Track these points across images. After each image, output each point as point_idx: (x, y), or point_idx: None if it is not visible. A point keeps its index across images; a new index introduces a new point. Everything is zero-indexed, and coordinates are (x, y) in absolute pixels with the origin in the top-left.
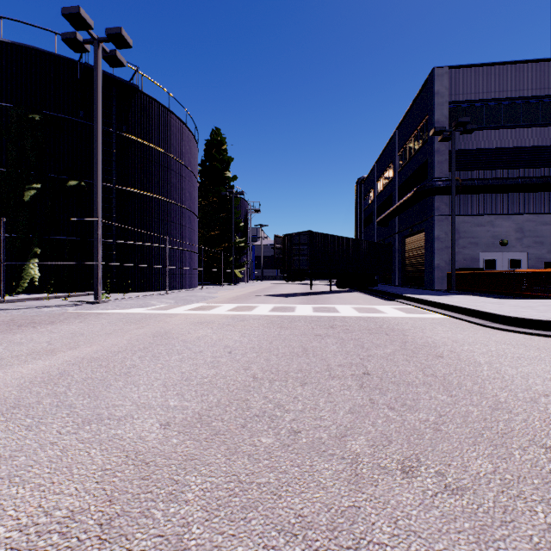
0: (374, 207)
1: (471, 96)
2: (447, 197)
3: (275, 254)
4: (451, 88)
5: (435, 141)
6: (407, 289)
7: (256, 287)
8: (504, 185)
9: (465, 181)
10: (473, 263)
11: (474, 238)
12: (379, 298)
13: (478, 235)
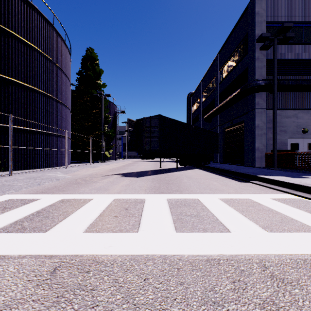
0: (200, 110)
1: (281, 18)
2: (265, 95)
3: (128, 136)
4: (267, 11)
5: (256, 51)
6: (239, 167)
7: (118, 165)
8: (310, 85)
9: (282, 80)
10: (283, 146)
11: (284, 126)
12: (226, 177)
13: (286, 125)
